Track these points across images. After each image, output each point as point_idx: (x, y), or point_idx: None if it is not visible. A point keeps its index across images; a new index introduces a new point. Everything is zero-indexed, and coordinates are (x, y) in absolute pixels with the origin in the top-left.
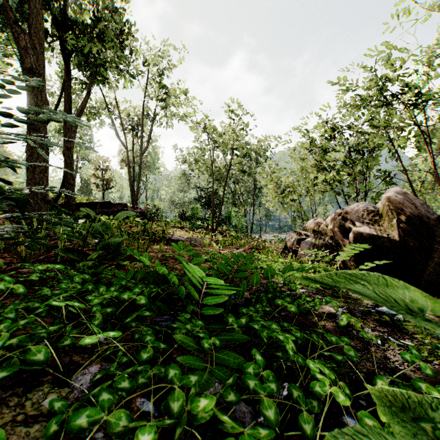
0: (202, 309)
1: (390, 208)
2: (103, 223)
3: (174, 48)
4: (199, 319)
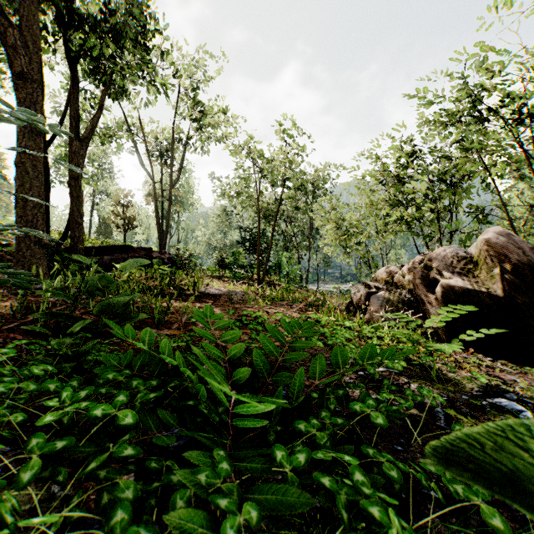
0: (234, 420)
1: (490, 254)
2: (102, 276)
3: (211, 56)
4: (223, 456)
